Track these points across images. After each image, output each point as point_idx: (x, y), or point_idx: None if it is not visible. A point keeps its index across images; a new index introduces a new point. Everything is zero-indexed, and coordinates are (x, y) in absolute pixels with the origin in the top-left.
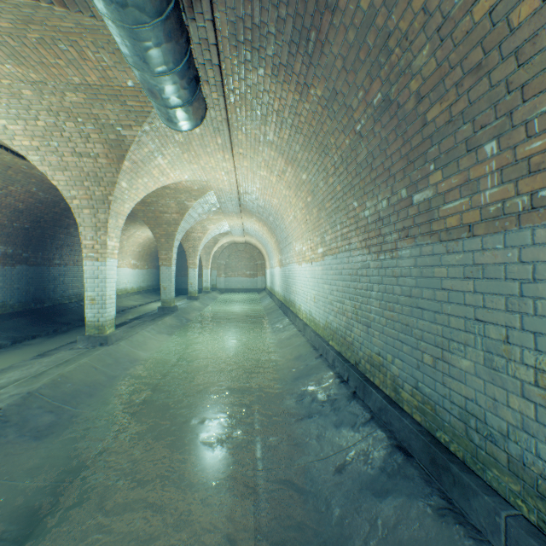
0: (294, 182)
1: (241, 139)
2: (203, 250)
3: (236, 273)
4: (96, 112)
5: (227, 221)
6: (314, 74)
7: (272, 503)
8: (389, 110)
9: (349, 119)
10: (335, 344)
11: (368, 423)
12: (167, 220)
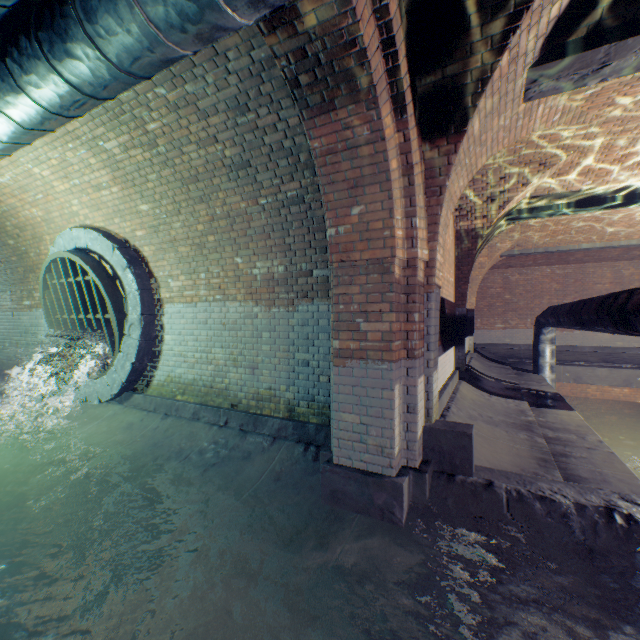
0: None
1: None
2: None
3: None
4: None
5: None
6: None
7: None
8: None
9: None
10: None
11: None
12: None
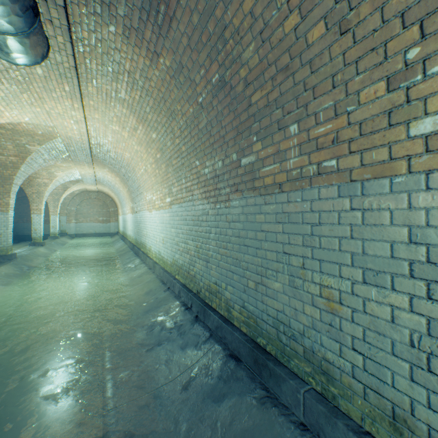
0: (145, 139)
1: (91, 91)
2: (50, 196)
3: (88, 219)
4: None
5: (78, 169)
6: (163, 45)
7: None
8: (224, 89)
9: (193, 91)
10: (181, 277)
11: (208, 341)
12: (2, 162)
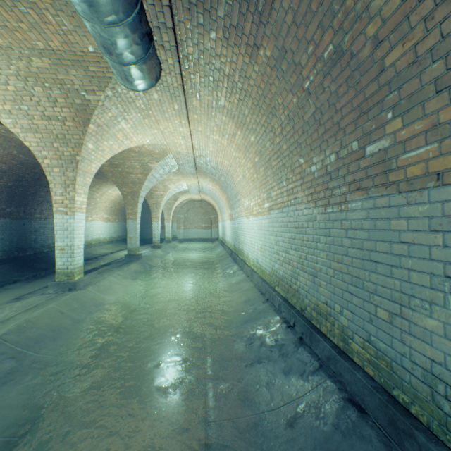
0: (243, 144)
1: (195, 105)
2: (165, 206)
3: (193, 225)
4: (62, 77)
5: (185, 181)
6: (264, 33)
7: None
8: (341, 61)
9: (297, 76)
10: (281, 290)
11: (317, 372)
12: (133, 180)
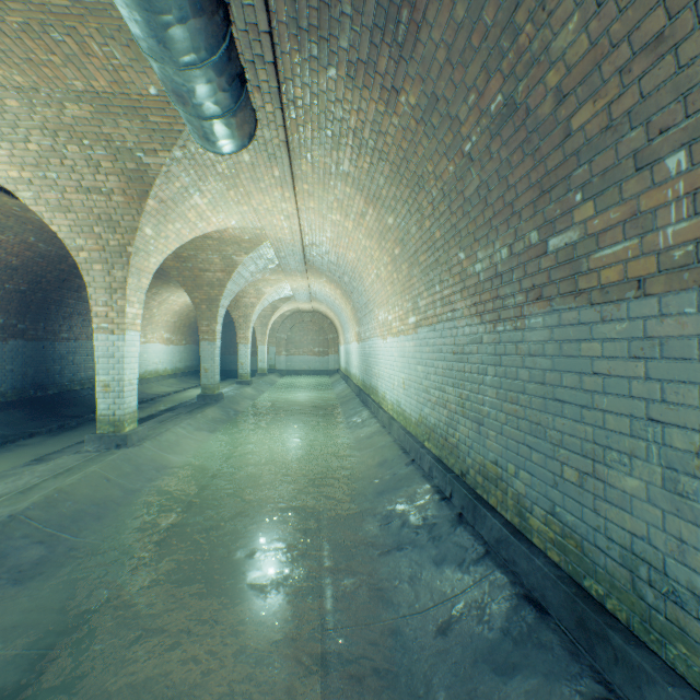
0: (377, 228)
1: (305, 170)
2: (258, 320)
3: (301, 350)
4: (108, 131)
5: (288, 282)
6: (406, 73)
7: (347, 682)
8: (513, 118)
9: (454, 135)
10: (433, 446)
11: (481, 561)
12: (209, 280)
